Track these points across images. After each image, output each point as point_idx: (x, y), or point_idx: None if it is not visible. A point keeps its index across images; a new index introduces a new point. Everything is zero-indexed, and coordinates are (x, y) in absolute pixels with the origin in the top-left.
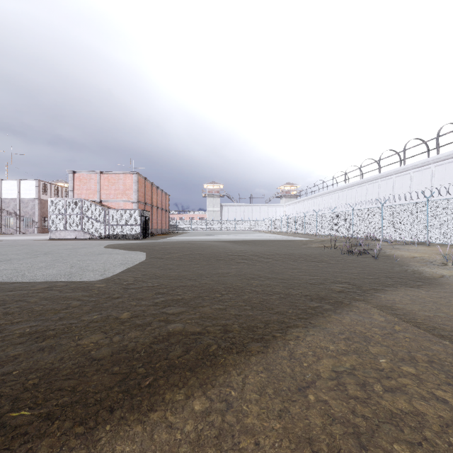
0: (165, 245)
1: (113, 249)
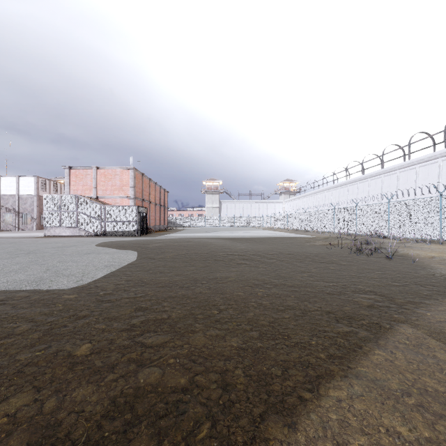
0: (160, 244)
1: (104, 248)
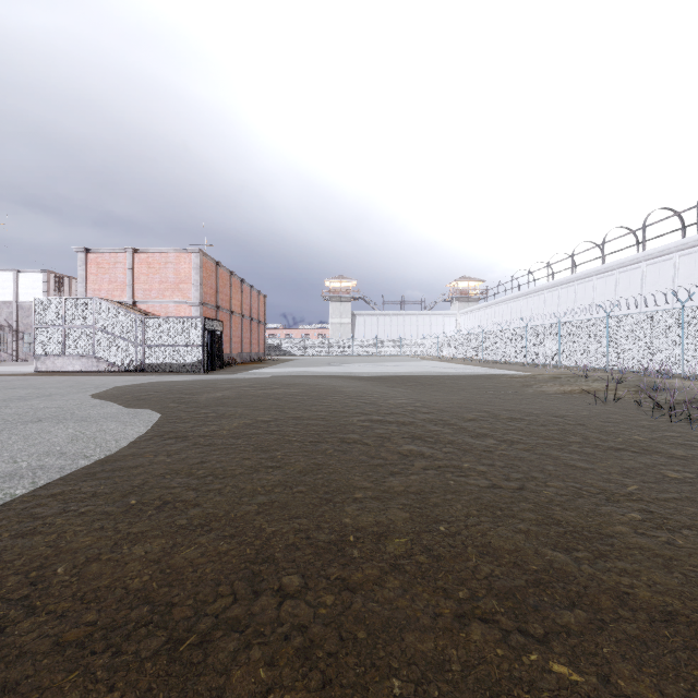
0: (226, 391)
1: (101, 401)
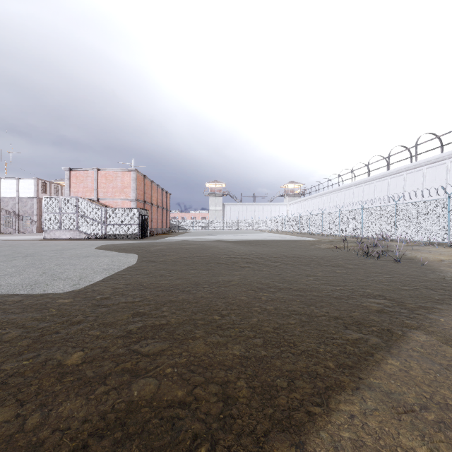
0: (161, 246)
1: (104, 250)
